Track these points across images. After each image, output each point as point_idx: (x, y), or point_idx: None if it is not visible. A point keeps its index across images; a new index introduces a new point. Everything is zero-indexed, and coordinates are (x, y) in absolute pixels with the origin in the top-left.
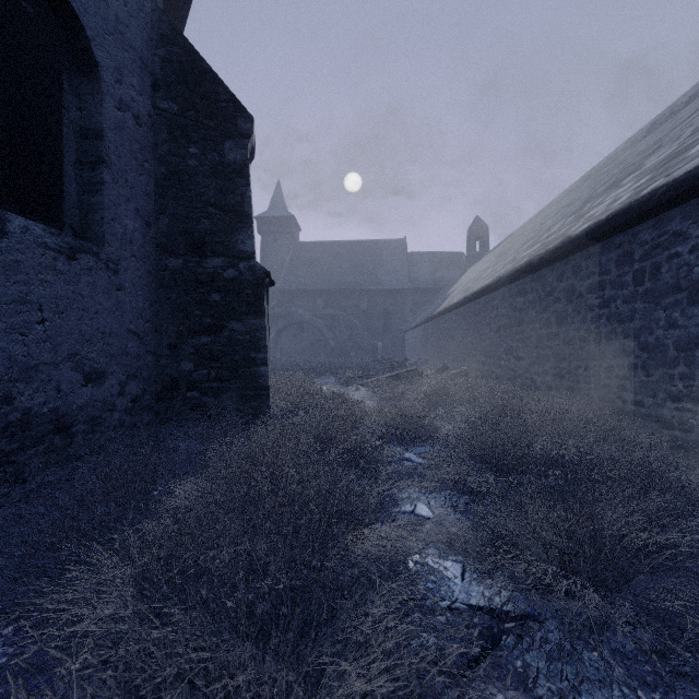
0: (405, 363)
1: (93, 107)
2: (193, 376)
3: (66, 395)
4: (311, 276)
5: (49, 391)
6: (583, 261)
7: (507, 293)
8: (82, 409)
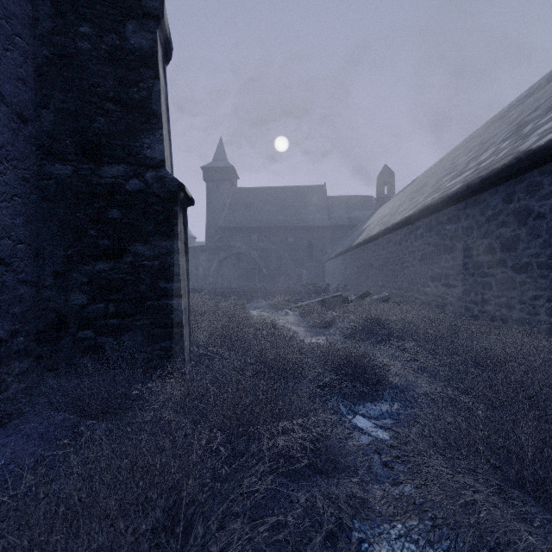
0: (328, 288)
1: None
2: (86, 311)
3: None
4: (247, 216)
5: None
6: (545, 177)
7: (434, 221)
8: None
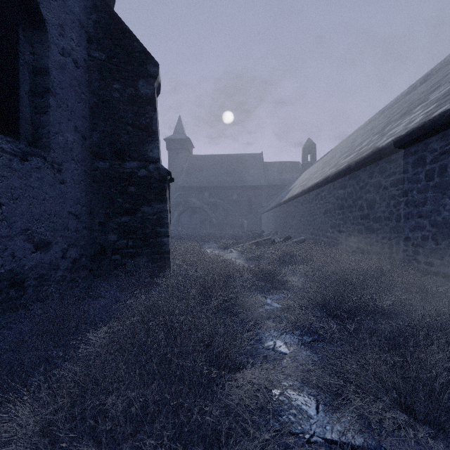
0: (262, 234)
1: (42, 52)
2: (116, 244)
3: (19, 260)
4: (201, 177)
5: (6, 257)
6: (387, 164)
7: (332, 187)
8: (32, 269)
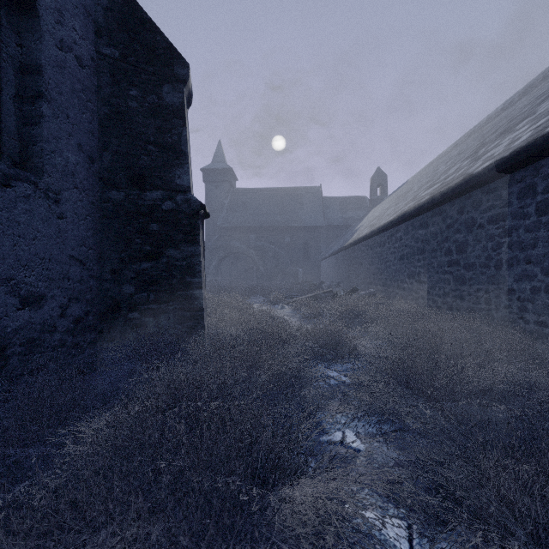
0: (322, 285)
1: (32, 44)
2: (134, 298)
3: None
4: (246, 216)
5: None
6: (484, 196)
7: (410, 226)
8: (18, 331)
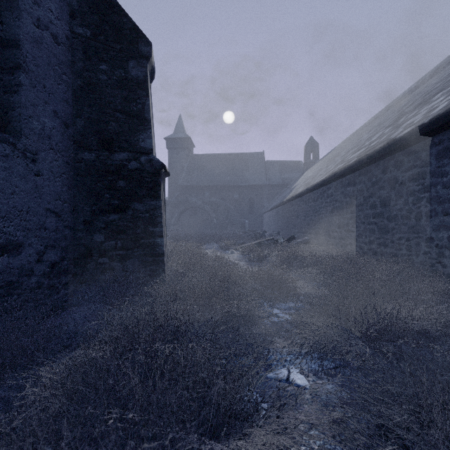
0: (265, 234)
1: (12, 21)
2: (104, 245)
3: None
4: (201, 177)
5: None
6: (405, 157)
7: (339, 184)
8: None
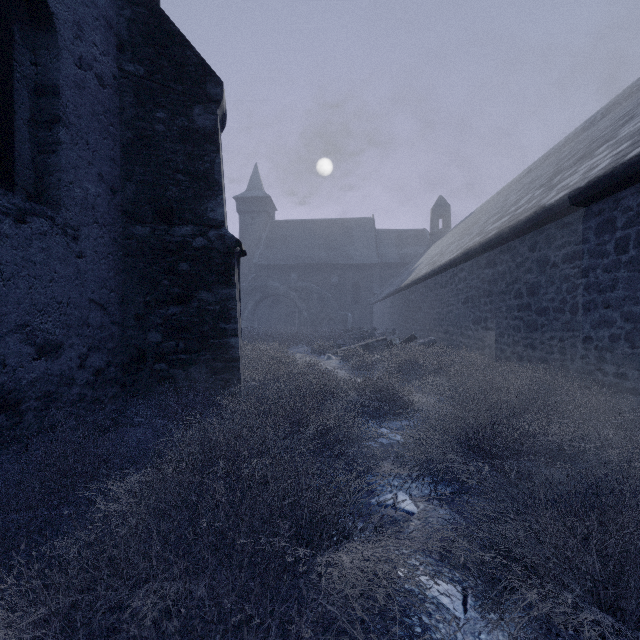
0: (374, 332)
1: (49, 62)
2: (161, 347)
3: (13, 370)
4: (286, 252)
5: None
6: (558, 231)
7: (475, 265)
8: (34, 384)
